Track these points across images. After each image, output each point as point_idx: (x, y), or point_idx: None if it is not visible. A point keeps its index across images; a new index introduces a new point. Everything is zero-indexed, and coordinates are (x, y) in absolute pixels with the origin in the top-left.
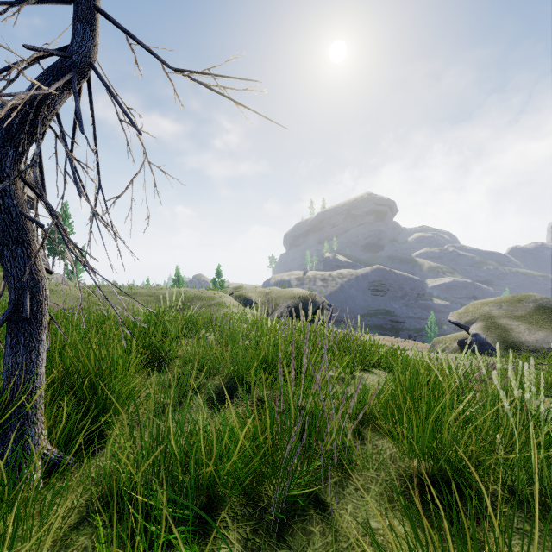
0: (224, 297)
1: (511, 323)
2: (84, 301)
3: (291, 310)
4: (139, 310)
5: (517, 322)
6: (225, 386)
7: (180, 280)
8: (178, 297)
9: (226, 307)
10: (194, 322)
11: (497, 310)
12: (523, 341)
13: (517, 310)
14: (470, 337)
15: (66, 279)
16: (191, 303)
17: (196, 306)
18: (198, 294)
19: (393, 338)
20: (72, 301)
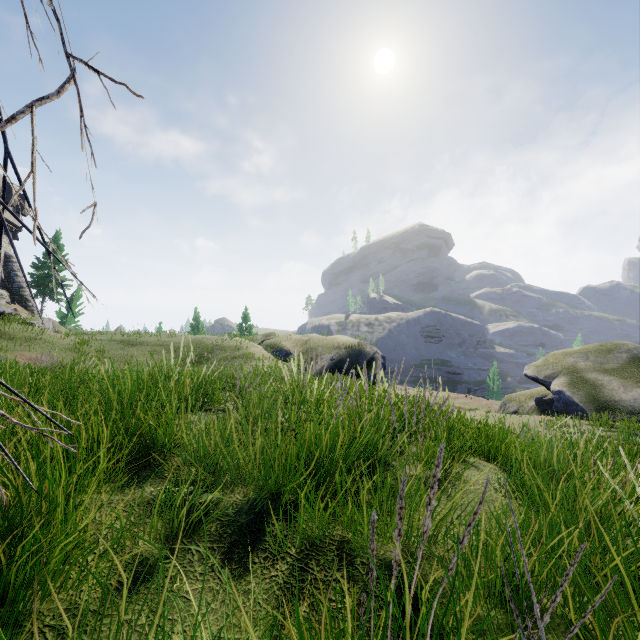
0: (252, 346)
1: (601, 377)
2: (76, 352)
3: (336, 363)
4: (145, 364)
5: (608, 376)
6: (252, 511)
7: (199, 325)
8: (195, 347)
9: (254, 360)
10: (209, 386)
11: (583, 361)
12: (618, 401)
13: (608, 362)
14: (550, 395)
15: (58, 324)
16: (211, 354)
17: (216, 358)
18: (220, 343)
19: (453, 394)
20: (60, 352)
